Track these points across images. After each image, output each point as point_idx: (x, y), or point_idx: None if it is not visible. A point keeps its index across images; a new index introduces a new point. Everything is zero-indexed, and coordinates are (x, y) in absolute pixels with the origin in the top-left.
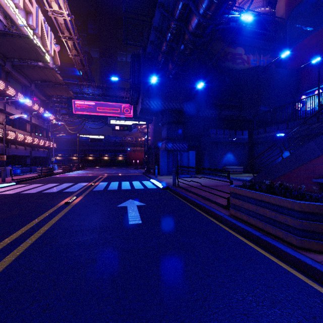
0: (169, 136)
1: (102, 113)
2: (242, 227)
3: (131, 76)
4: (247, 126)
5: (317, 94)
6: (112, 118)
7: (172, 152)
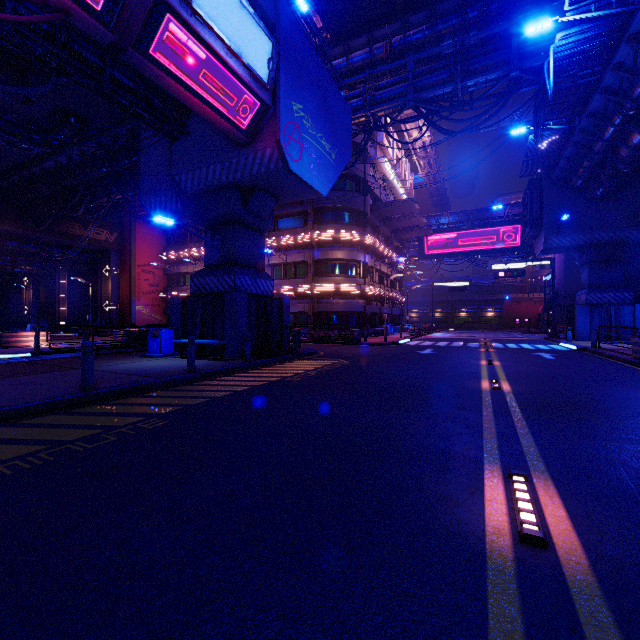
0: (593, 283)
1: (467, 247)
2: (632, 361)
3: (528, 210)
4: None
5: None
6: (494, 263)
7: (600, 306)
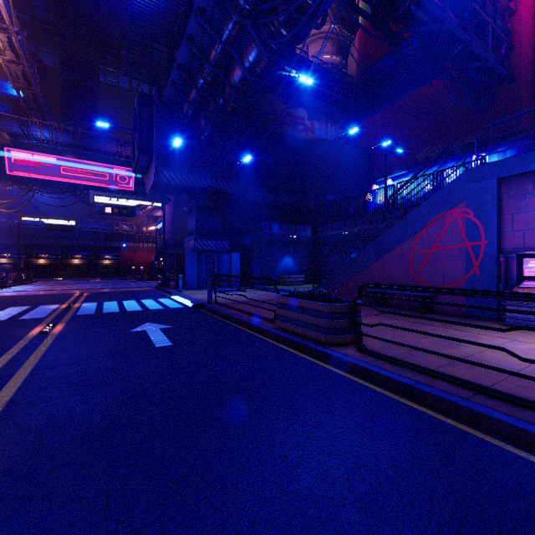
0: (200, 229)
1: (73, 178)
2: (285, 336)
3: (138, 129)
4: (311, 220)
5: (384, 187)
6: (98, 193)
7: (206, 253)
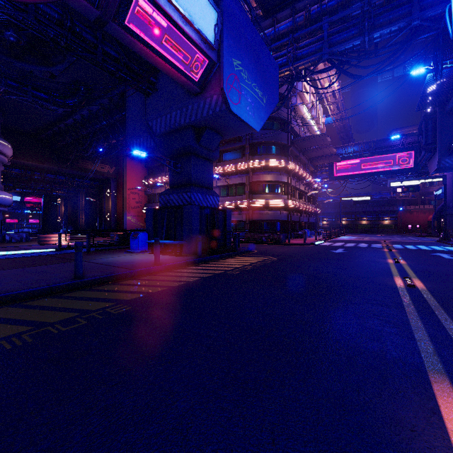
0: None
1: (368, 170)
2: None
3: (424, 137)
4: None
5: None
6: (392, 181)
7: None
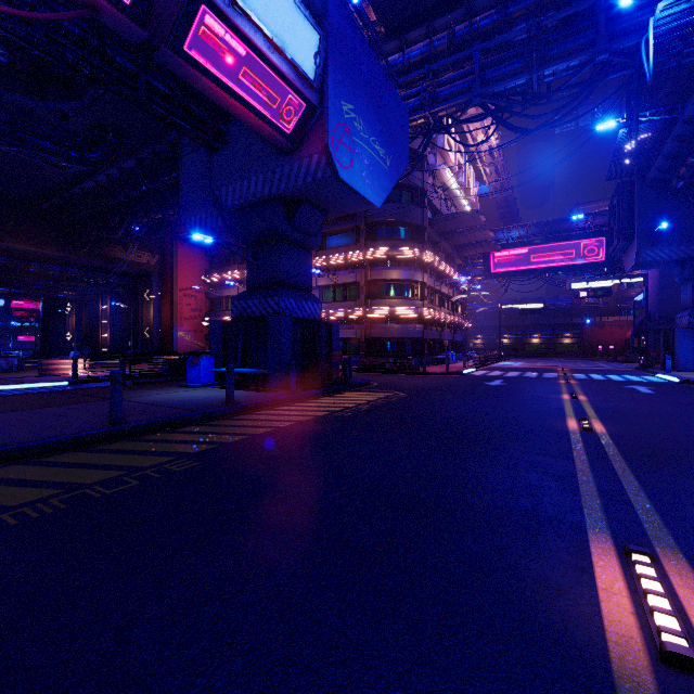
0: None
1: (540, 264)
2: None
3: (617, 219)
4: None
5: None
6: (574, 281)
7: None
